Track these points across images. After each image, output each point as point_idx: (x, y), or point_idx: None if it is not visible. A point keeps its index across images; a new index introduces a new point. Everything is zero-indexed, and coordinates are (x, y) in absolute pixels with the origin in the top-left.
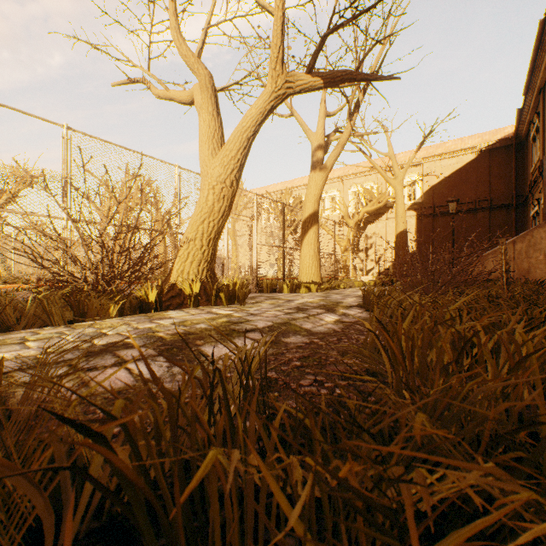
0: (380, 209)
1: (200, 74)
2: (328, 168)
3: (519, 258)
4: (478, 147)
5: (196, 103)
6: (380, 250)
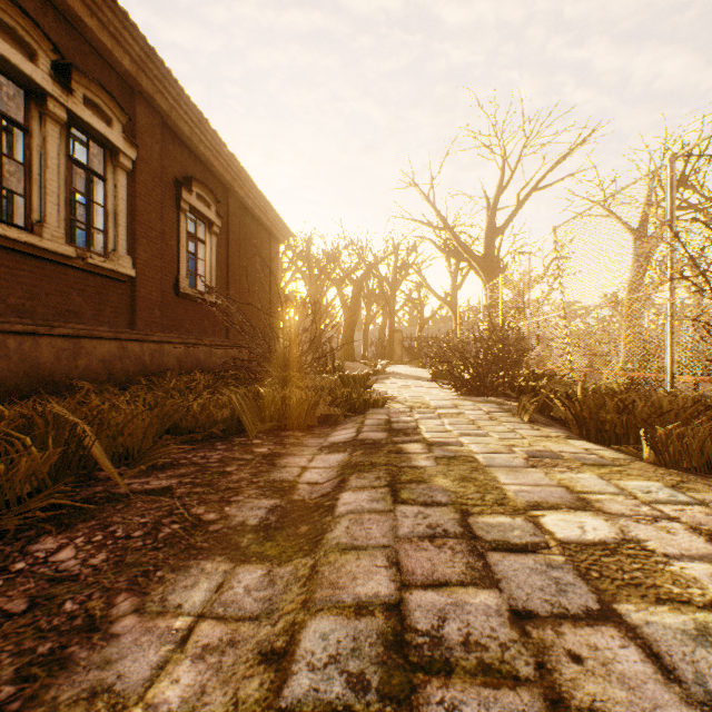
0: None
1: None
2: None
3: None
4: None
5: None
6: None
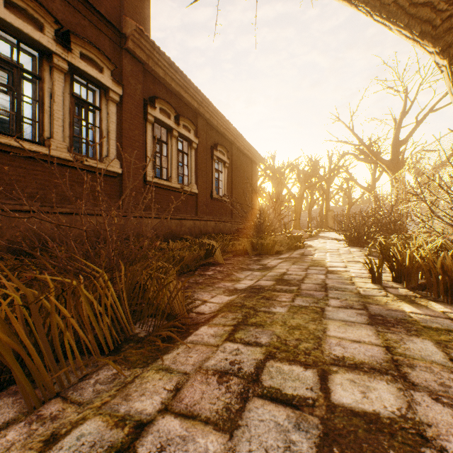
0: None
1: None
2: None
3: None
4: None
5: None
6: None
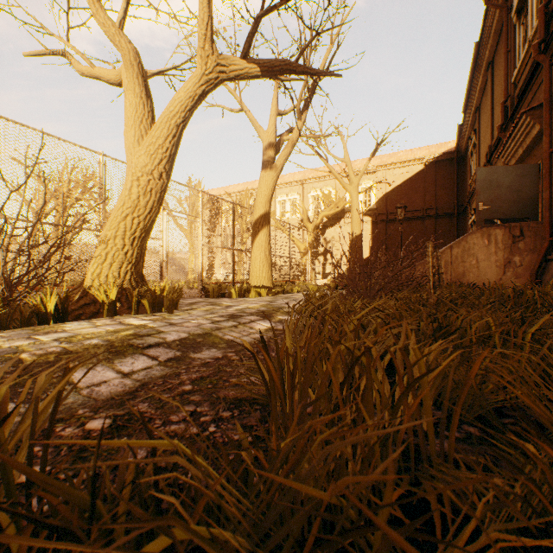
0: (339, 214)
1: (122, 48)
2: (278, 168)
3: (456, 262)
4: (425, 158)
5: (123, 83)
6: (338, 254)
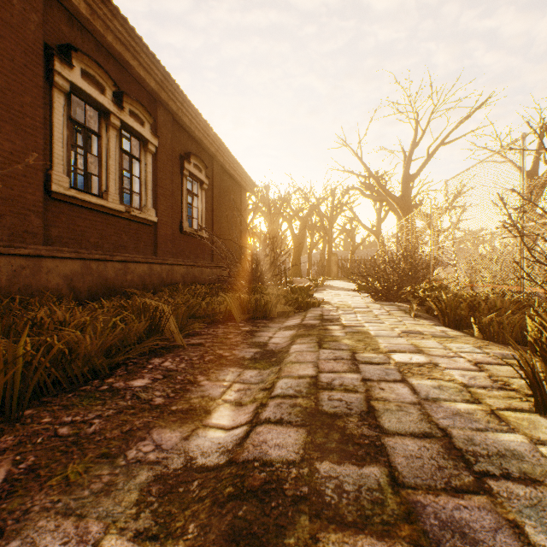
0: None
1: None
2: None
3: None
4: None
5: None
6: None
